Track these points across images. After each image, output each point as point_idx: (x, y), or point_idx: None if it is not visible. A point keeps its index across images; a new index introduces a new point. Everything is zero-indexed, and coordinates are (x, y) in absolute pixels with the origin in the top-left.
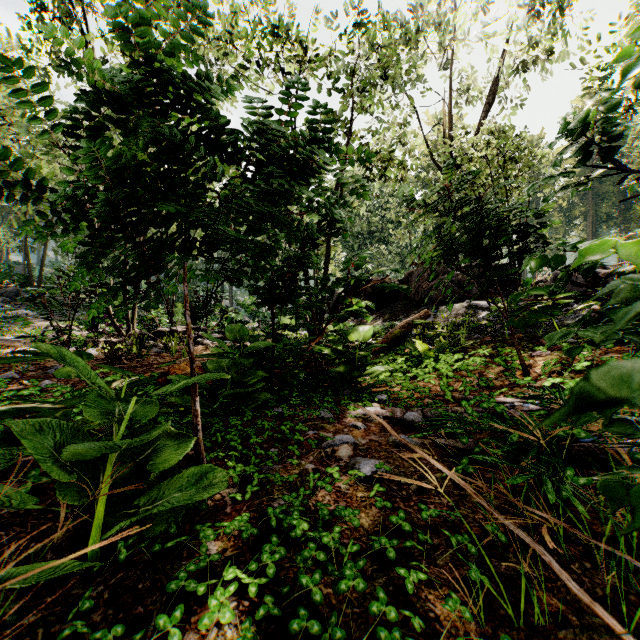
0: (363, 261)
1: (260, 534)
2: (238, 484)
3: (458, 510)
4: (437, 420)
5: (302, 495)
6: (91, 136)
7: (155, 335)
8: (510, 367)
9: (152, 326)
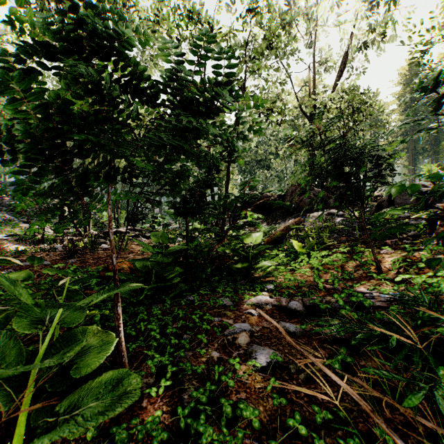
0: (255, 183)
1: (170, 434)
2: (155, 374)
3: (343, 403)
4: (314, 308)
5: (208, 390)
6: (23, 78)
7: (105, 234)
8: (365, 263)
9: (103, 228)
